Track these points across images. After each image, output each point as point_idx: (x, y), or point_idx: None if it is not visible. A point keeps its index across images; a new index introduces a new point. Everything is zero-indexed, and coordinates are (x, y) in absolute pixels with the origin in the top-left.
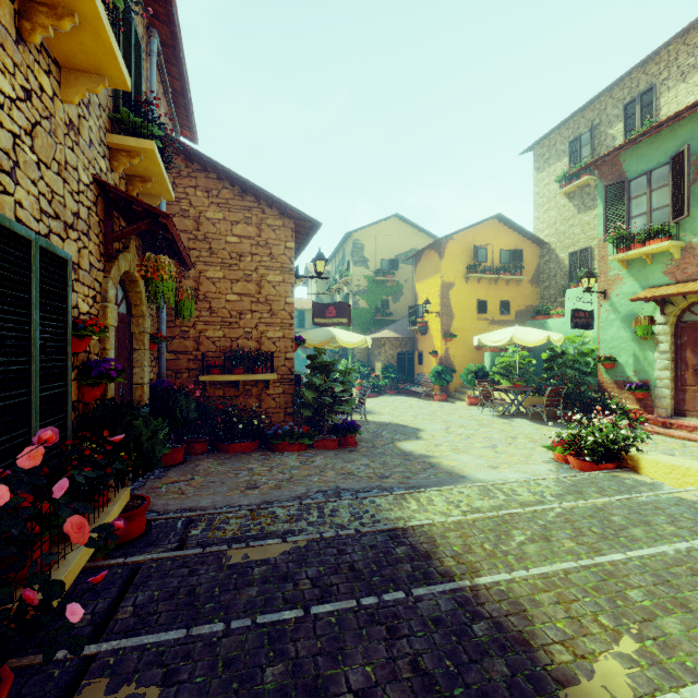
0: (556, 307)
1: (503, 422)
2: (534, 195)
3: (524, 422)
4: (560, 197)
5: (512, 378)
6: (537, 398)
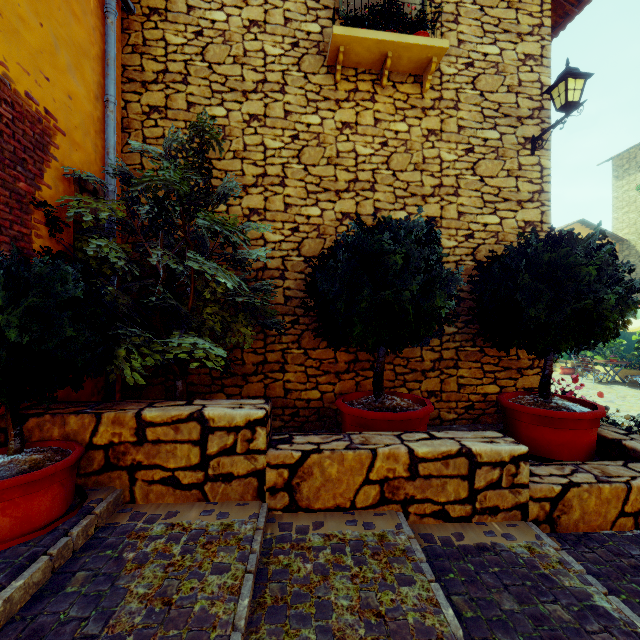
0: (636, 294)
1: (605, 387)
2: (613, 199)
3: (623, 388)
4: (639, 202)
5: (603, 355)
6: (630, 370)
